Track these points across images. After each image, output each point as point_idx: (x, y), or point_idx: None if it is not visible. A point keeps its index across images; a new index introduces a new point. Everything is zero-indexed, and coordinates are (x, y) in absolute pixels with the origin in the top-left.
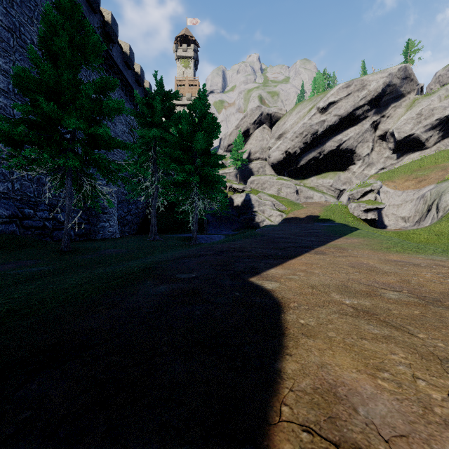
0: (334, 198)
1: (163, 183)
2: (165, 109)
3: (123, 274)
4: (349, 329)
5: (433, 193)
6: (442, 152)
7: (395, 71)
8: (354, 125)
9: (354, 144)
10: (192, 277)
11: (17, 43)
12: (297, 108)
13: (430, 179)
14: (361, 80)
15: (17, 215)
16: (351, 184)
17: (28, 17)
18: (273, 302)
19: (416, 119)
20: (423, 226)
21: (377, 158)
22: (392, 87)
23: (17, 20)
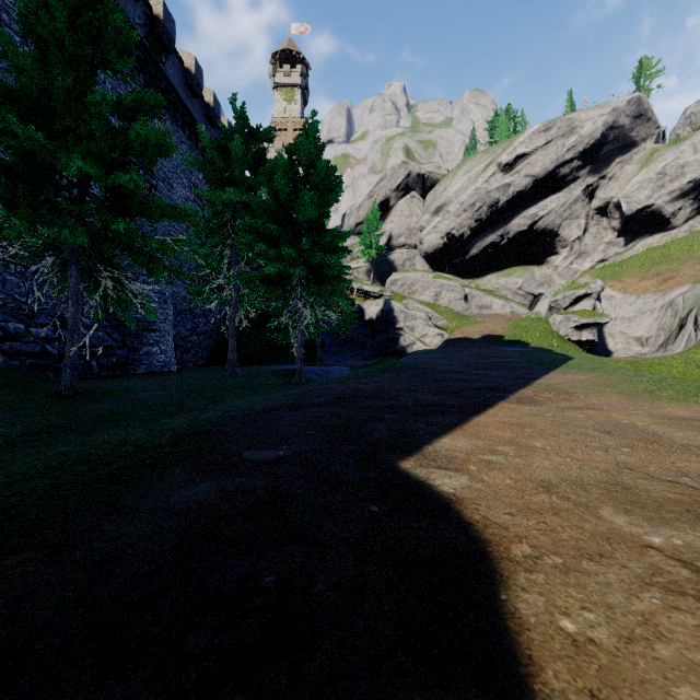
0: (524, 307)
1: (243, 278)
2: (250, 156)
3: (136, 449)
4: None
5: (688, 298)
6: (699, 234)
7: (622, 105)
8: (557, 192)
9: (557, 221)
10: (276, 458)
11: None
12: (465, 165)
13: (681, 276)
14: (568, 119)
15: None
16: (552, 285)
17: None
18: (467, 540)
19: (656, 182)
20: (672, 352)
21: (593, 245)
22: (618, 130)
23: None
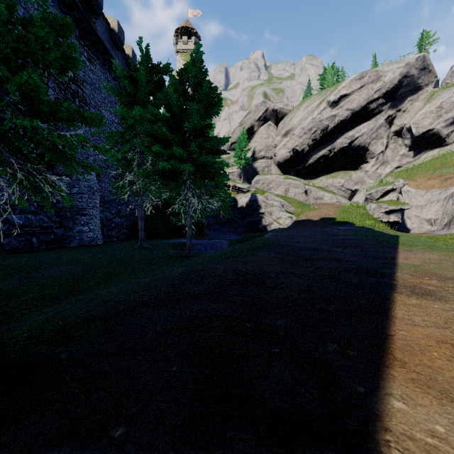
0: (346, 199)
1: (143, 173)
2: (153, 84)
3: None
4: None
5: None
6: None
7: (413, 61)
8: (367, 121)
9: (367, 140)
10: None
11: None
12: (304, 103)
13: None
14: (376, 71)
15: None
16: (364, 184)
17: None
18: None
19: (436, 113)
20: None
21: (391, 156)
22: (409, 78)
23: None
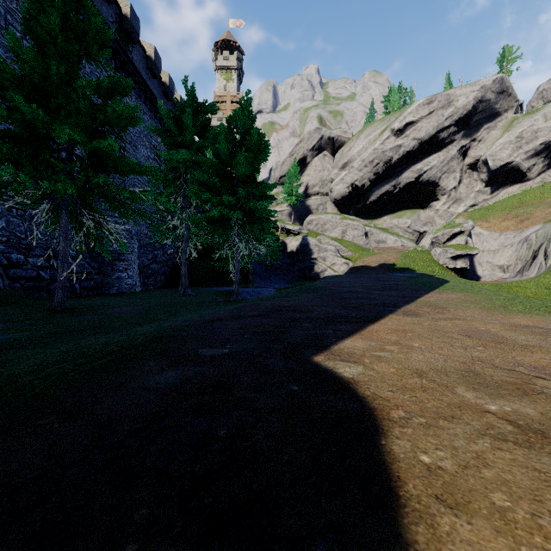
0: (412, 242)
1: (193, 220)
2: (198, 124)
3: (119, 348)
4: (529, 483)
5: (539, 235)
6: (548, 184)
7: (489, 84)
8: (438, 152)
9: (438, 174)
10: (223, 354)
11: (2, 35)
12: (365, 130)
13: (535, 218)
14: (446, 94)
15: (1, 261)
16: (434, 224)
17: (17, 3)
18: (360, 408)
19: (515, 143)
20: (527, 277)
21: (466, 193)
22: (485, 103)
23: (3, 6)
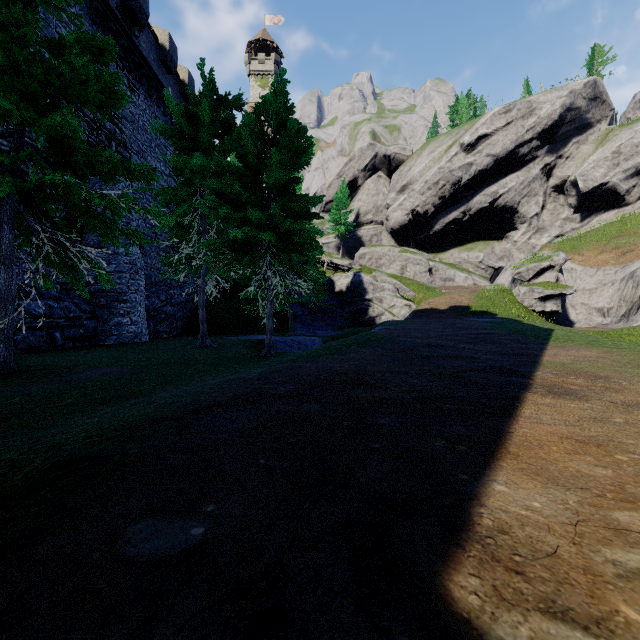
0: (486, 280)
1: (208, 244)
2: (219, 122)
3: None
4: None
5: None
6: None
7: (579, 88)
8: (516, 171)
9: (516, 198)
10: (182, 553)
11: None
12: (428, 146)
13: None
14: (527, 101)
15: None
16: (511, 259)
17: None
18: None
19: (611, 160)
20: (635, 322)
21: (550, 221)
22: (574, 112)
23: None
